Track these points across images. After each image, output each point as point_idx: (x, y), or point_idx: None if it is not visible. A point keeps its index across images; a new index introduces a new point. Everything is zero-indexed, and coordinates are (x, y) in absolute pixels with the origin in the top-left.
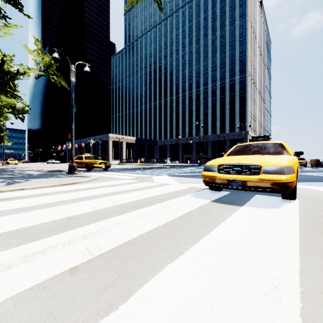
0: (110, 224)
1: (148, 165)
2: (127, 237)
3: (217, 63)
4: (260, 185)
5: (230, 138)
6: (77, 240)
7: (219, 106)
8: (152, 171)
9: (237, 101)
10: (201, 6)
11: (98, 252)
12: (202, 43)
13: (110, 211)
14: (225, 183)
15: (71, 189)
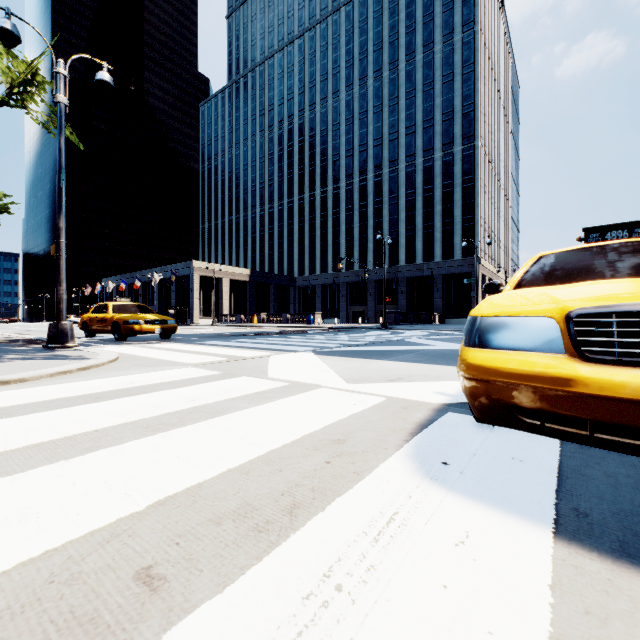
0: None
1: (274, 327)
2: None
3: (417, 119)
4: None
5: (444, 272)
6: None
7: (422, 206)
8: (276, 340)
9: (458, 197)
10: (384, 3)
11: None
12: (386, 77)
13: None
14: None
15: None
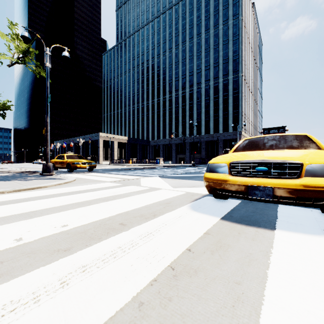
0: None
1: (139, 165)
2: None
3: (210, 62)
4: (305, 195)
5: (224, 138)
6: None
7: (213, 105)
8: (142, 172)
9: (230, 101)
10: (194, 4)
11: None
12: (195, 41)
13: (42, 248)
14: (243, 191)
15: (22, 197)
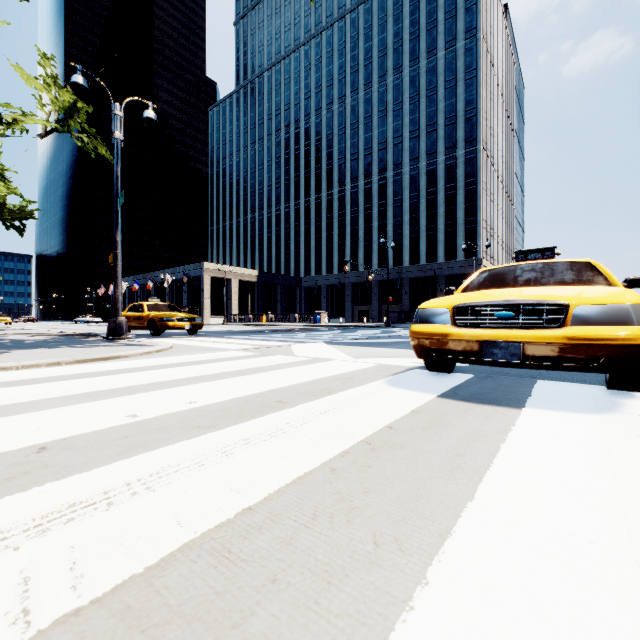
0: (157, 469)
1: (282, 325)
2: (200, 522)
3: (420, 123)
4: (570, 353)
5: (447, 273)
6: (11, 538)
7: (425, 208)
8: (290, 335)
9: (460, 200)
10: (388, 10)
11: (60, 605)
12: (390, 83)
13: (173, 424)
14: (474, 350)
15: (96, 369)
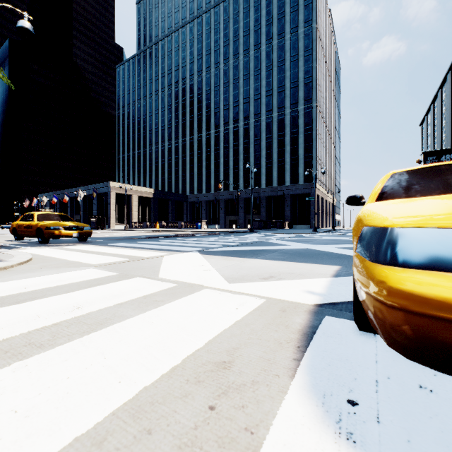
0: None
1: (171, 231)
2: None
3: (273, 85)
4: None
5: (292, 193)
6: None
7: (277, 146)
8: (171, 242)
9: (301, 141)
10: (251, 2)
11: None
12: (252, 55)
13: None
14: None
15: None
